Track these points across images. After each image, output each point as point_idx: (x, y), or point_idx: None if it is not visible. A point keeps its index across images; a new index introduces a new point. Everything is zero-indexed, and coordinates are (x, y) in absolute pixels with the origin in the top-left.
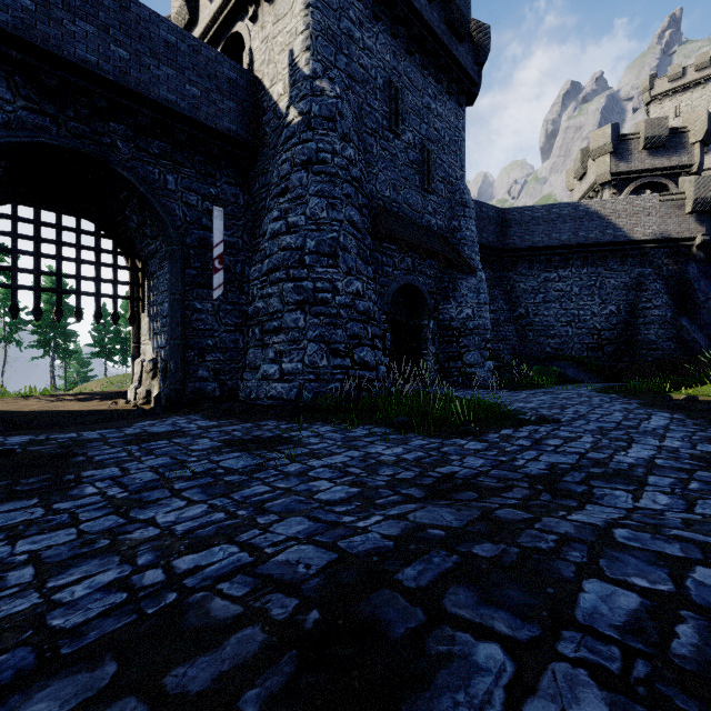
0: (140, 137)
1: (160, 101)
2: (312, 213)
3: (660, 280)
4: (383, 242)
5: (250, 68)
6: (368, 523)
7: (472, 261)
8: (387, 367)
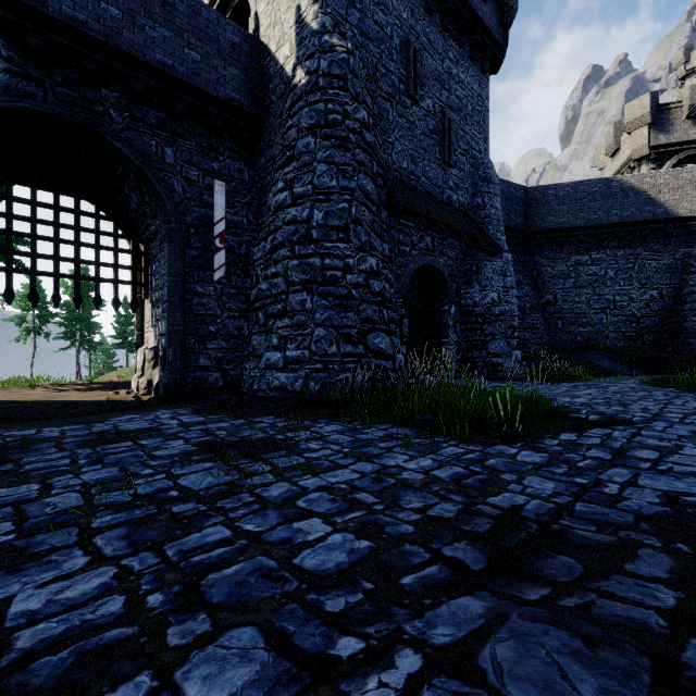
0: (135, 105)
1: (156, 65)
2: (320, 182)
3: None
4: (400, 219)
5: (256, 34)
6: (389, 692)
7: (498, 241)
8: (404, 356)
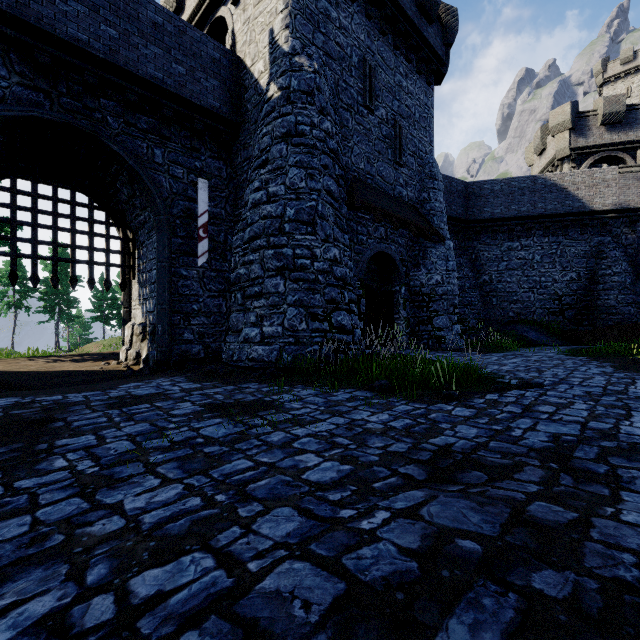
0: (129, 112)
1: (148, 78)
2: (292, 183)
3: (619, 248)
4: (358, 212)
5: (233, 49)
6: (374, 524)
7: (441, 231)
8: (361, 330)
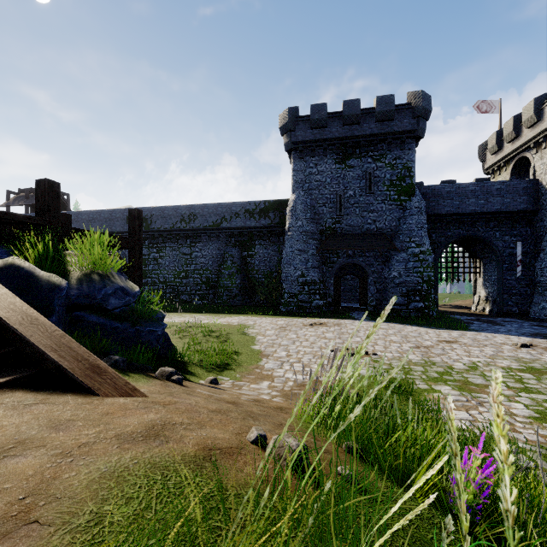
0: (486, 224)
1: (494, 211)
2: None
3: None
4: None
5: (533, 175)
6: None
7: None
8: None
